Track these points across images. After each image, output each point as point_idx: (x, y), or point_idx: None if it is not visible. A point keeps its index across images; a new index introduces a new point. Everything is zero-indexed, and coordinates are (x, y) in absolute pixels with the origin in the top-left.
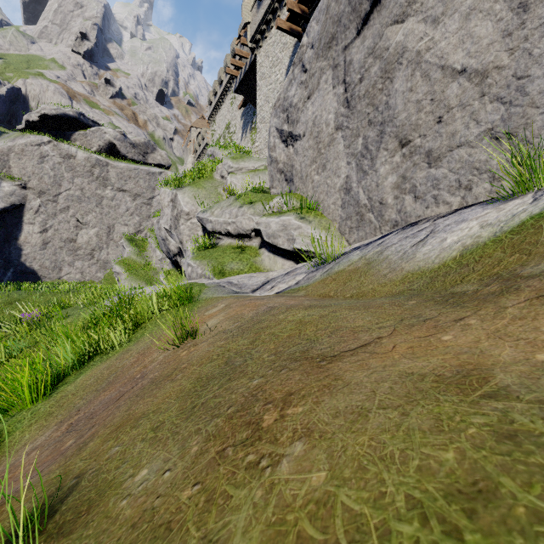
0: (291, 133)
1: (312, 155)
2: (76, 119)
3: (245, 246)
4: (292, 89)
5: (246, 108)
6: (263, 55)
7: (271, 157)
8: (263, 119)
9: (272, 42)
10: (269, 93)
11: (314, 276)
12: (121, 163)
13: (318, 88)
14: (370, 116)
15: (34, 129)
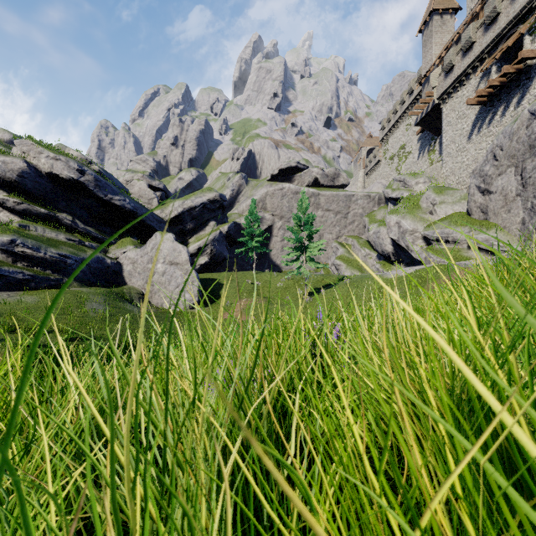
0: (486, 189)
1: (501, 204)
2: (296, 167)
3: (458, 248)
4: (487, 167)
5: (423, 134)
6: (448, 109)
7: (471, 199)
8: (448, 154)
9: (458, 102)
10: (455, 136)
11: None
12: (327, 192)
13: (505, 173)
14: (534, 194)
15: (274, 179)
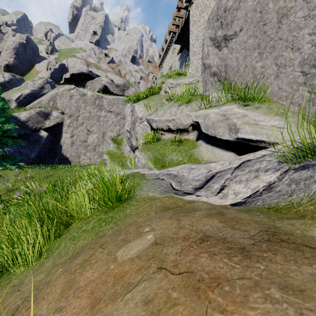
0: (225, 35)
1: (252, 44)
2: (88, 74)
3: (183, 139)
4: None
5: (181, 53)
6: (194, 8)
7: (205, 65)
8: (194, 53)
9: None
10: (198, 33)
11: (312, 179)
12: (110, 96)
13: None
14: None
15: (68, 82)
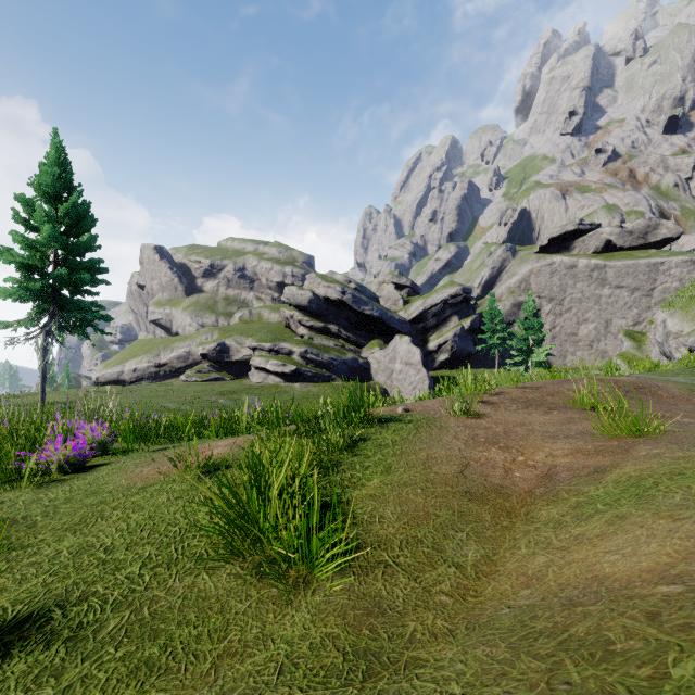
0: None
1: None
2: (575, 230)
3: None
4: None
5: None
6: None
7: None
8: None
9: None
10: None
11: None
12: (618, 262)
13: None
14: None
15: (544, 250)
